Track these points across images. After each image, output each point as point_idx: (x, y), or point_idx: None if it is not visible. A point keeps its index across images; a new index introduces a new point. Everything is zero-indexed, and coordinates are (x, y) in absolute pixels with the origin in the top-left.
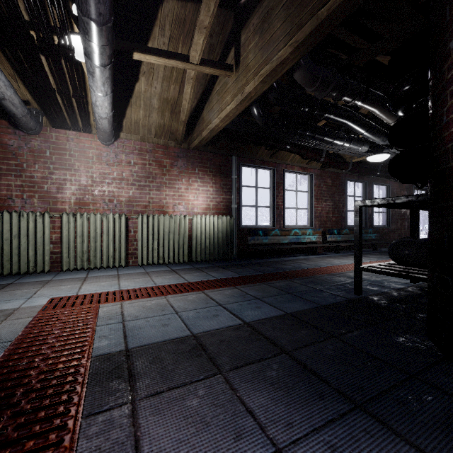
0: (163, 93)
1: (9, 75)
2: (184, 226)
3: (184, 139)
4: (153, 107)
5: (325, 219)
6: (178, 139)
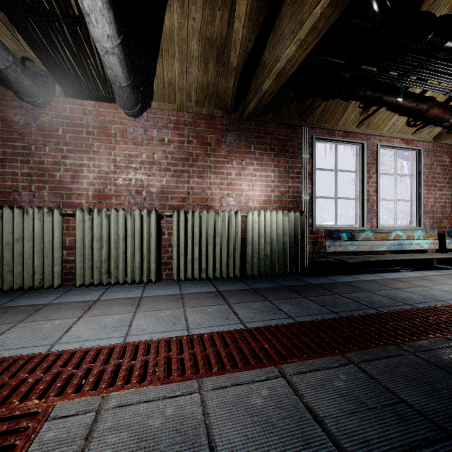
0: (204, 28)
1: (2, 21)
2: (235, 226)
3: (235, 105)
4: (192, 56)
5: (440, 216)
6: (226, 105)
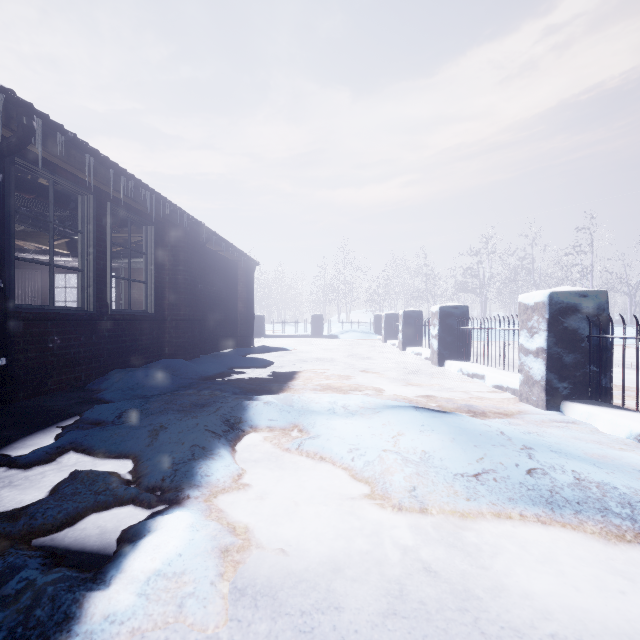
0: None
1: None
2: None
3: None
4: None
5: None
6: None
